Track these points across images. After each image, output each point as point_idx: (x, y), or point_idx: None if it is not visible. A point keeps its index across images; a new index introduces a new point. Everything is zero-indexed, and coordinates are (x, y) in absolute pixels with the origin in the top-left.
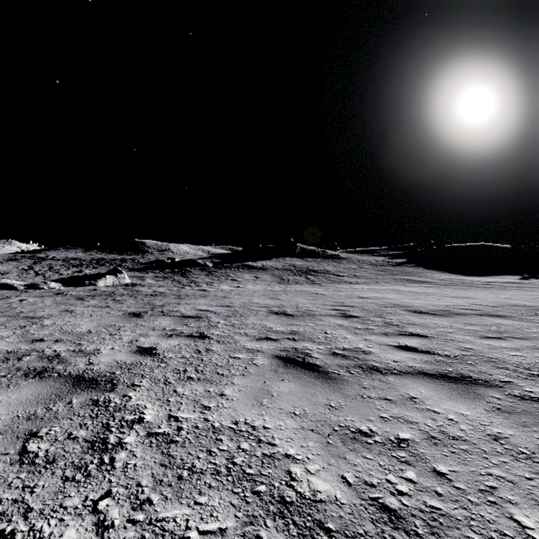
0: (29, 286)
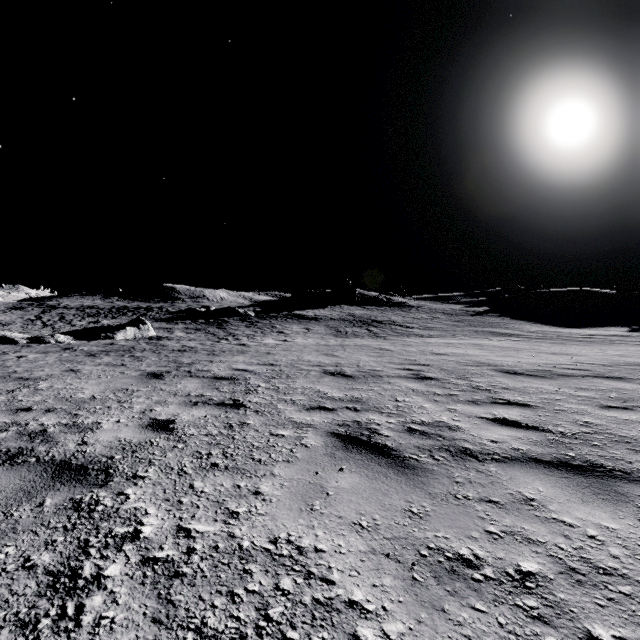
0: (32, 340)
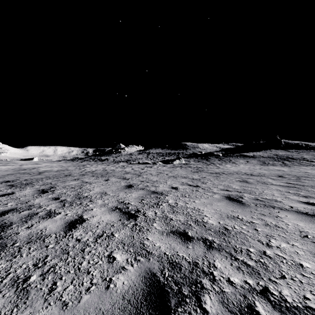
0: (153, 163)
